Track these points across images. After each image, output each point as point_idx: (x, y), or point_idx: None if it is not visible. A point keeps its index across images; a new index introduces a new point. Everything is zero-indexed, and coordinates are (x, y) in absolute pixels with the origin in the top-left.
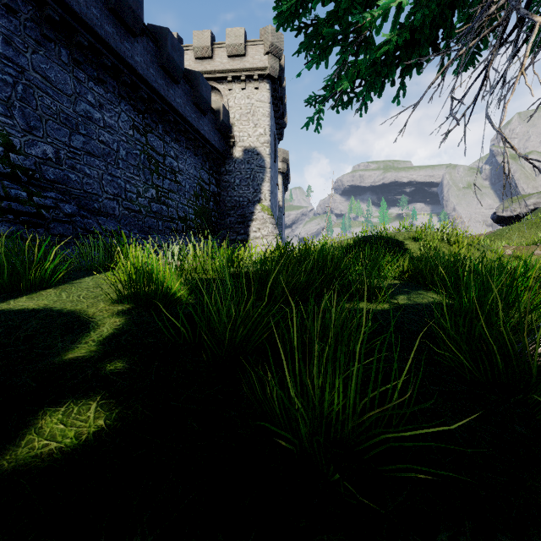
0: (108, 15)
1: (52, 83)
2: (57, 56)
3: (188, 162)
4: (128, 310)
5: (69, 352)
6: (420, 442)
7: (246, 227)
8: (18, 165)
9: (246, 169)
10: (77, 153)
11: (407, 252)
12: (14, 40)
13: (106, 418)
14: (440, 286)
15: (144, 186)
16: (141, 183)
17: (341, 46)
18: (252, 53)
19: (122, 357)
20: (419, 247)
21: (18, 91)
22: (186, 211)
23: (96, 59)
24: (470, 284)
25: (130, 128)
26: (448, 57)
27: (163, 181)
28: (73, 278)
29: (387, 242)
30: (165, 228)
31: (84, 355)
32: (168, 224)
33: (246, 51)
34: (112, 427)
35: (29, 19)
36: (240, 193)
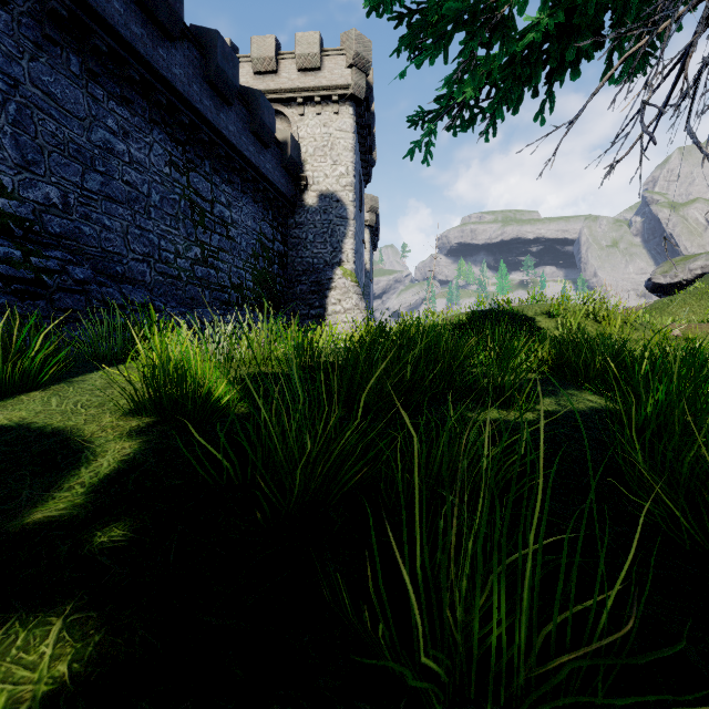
0: (135, 11)
1: (58, 101)
2: (64, 65)
3: (245, 211)
4: (147, 427)
5: (38, 507)
6: (650, 701)
7: (322, 298)
8: (9, 213)
9: (322, 221)
10: (92, 198)
11: (542, 332)
12: (5, 42)
13: (74, 656)
14: (599, 384)
15: (184, 243)
16: (181, 238)
17: (467, 32)
18: (330, 66)
19: (125, 517)
20: (556, 325)
21: (9, 112)
22: (242, 277)
23: (119, 70)
24: (653, 384)
25: (166, 164)
26: (619, 51)
27: (211, 236)
28: (75, 373)
29: (512, 318)
30: (213, 300)
31: (62, 513)
32: (218, 294)
33: (322, 64)
34: (82, 679)
35: (25, 13)
36: (314, 253)
